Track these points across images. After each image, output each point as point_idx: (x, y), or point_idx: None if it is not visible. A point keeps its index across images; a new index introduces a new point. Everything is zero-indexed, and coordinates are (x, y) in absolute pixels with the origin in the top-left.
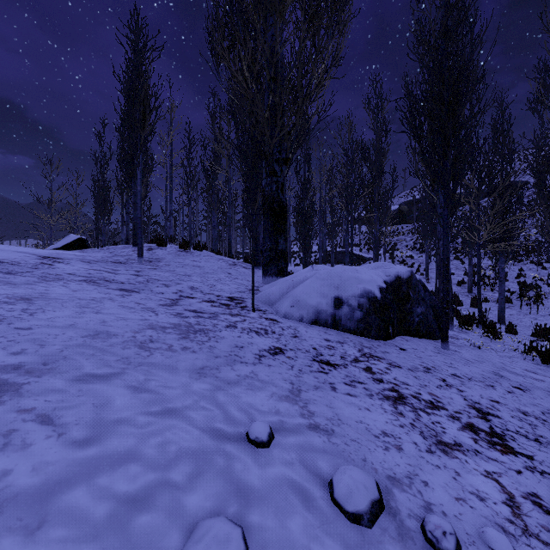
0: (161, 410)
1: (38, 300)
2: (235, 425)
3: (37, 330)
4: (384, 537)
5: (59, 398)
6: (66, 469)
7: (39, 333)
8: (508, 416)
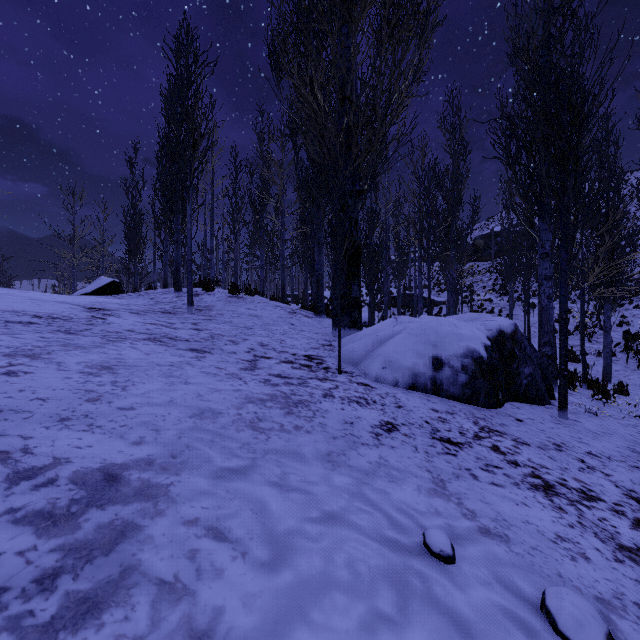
0: (322, 515)
1: (119, 368)
2: (406, 533)
3: (141, 410)
4: None
5: (214, 503)
6: (275, 602)
7: (146, 414)
8: None
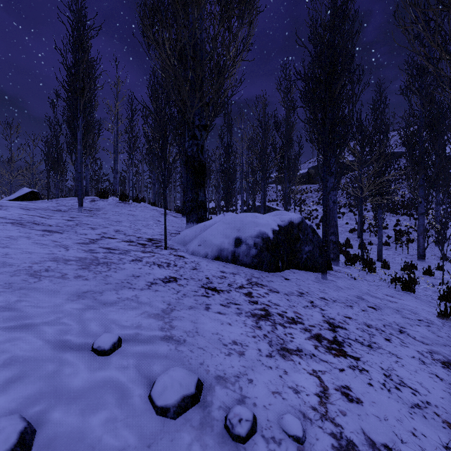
0: (15, 325)
1: None
2: (85, 337)
3: None
4: (184, 426)
5: None
6: None
7: None
8: (354, 328)
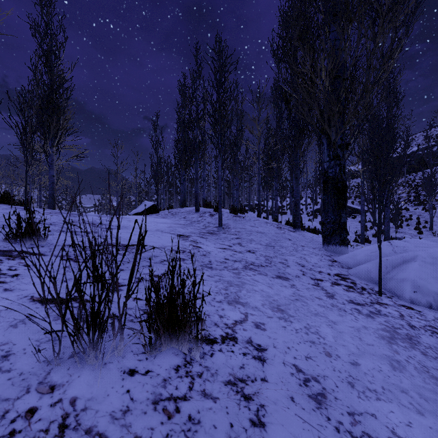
0: None
1: (285, 309)
2: None
3: (362, 364)
4: None
5: None
6: None
7: (372, 370)
8: None
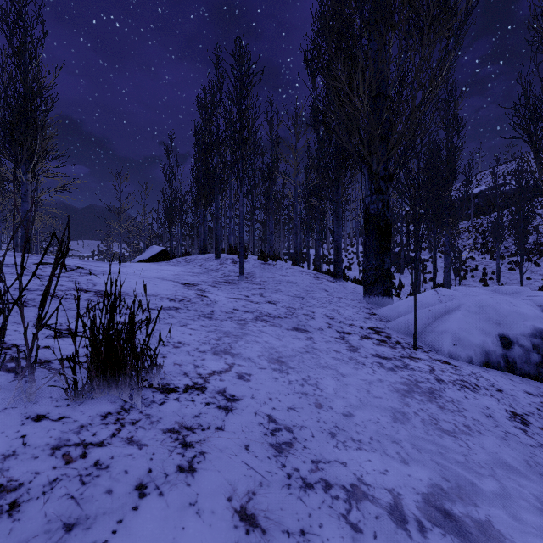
0: None
1: (287, 361)
2: None
3: (357, 415)
4: None
5: None
6: None
7: (367, 421)
8: None
